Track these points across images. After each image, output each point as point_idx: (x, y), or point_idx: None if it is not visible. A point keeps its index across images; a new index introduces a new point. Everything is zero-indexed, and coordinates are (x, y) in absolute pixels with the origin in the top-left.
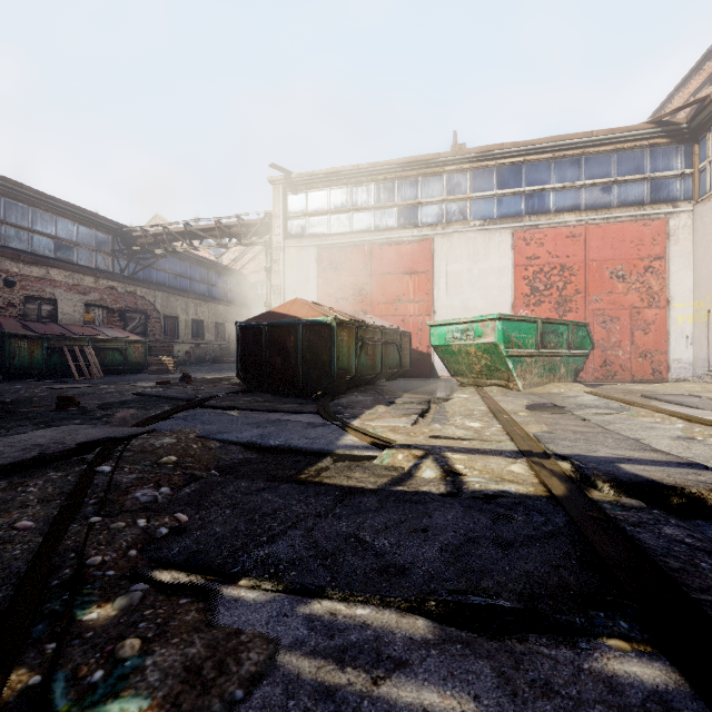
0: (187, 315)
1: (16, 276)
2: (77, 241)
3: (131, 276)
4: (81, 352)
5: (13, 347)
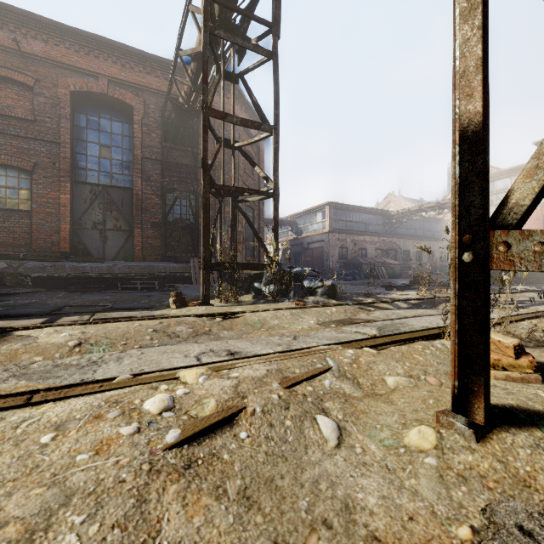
0: (413, 249)
1: (356, 241)
2: (371, 222)
3: (389, 233)
4: (380, 269)
5: (363, 267)
